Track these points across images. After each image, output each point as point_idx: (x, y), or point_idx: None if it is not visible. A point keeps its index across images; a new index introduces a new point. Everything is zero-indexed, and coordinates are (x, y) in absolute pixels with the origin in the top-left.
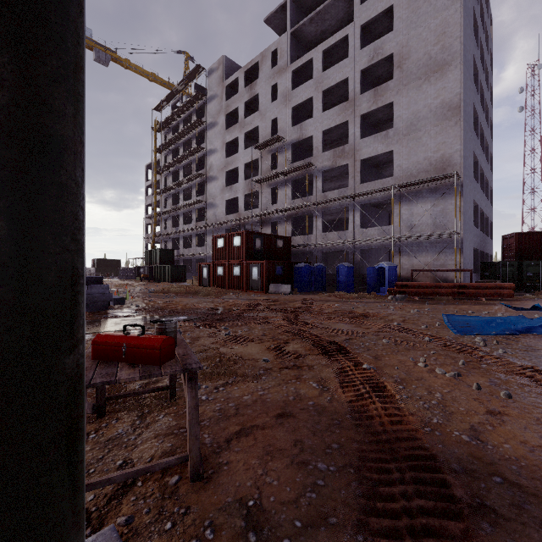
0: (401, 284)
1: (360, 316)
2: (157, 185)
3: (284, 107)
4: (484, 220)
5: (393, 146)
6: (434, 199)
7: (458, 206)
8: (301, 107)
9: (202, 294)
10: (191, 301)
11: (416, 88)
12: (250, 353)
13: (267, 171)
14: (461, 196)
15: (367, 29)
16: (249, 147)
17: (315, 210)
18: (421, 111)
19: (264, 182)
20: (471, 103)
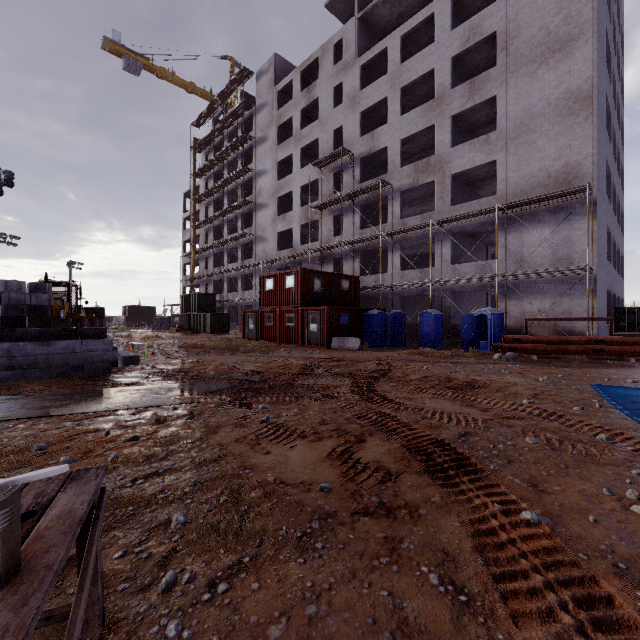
0: (512, 337)
1: (465, 386)
2: (196, 216)
3: (351, 113)
4: (616, 253)
5: (496, 155)
6: (555, 223)
7: (589, 231)
8: (372, 111)
9: (244, 350)
10: (228, 361)
11: (528, 75)
12: (297, 467)
13: (329, 194)
14: (593, 217)
15: (459, 4)
16: (306, 166)
17: (390, 242)
18: (535, 105)
19: (325, 208)
20: (604, 94)
